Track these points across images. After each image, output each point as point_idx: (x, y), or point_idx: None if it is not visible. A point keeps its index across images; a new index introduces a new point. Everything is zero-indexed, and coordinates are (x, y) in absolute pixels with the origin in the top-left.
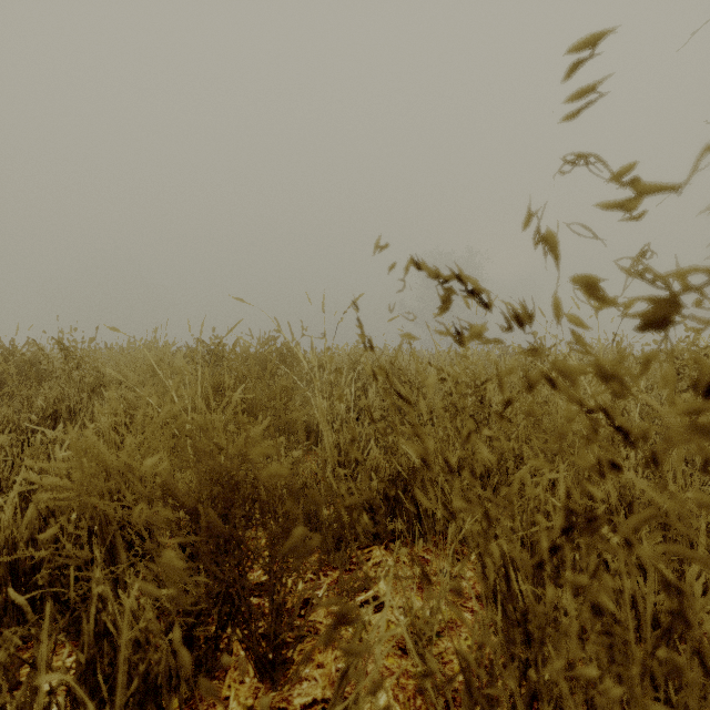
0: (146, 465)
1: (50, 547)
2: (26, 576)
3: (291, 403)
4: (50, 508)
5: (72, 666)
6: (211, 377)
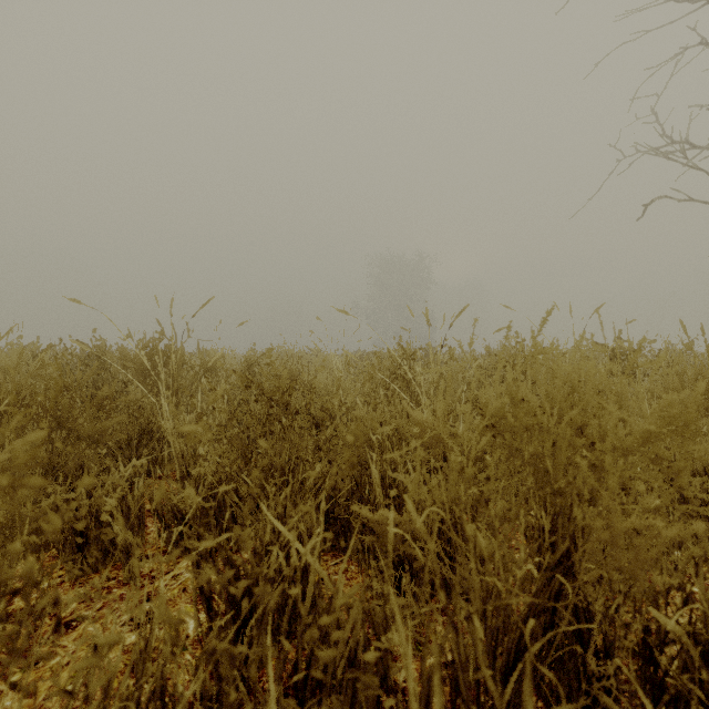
0: None
1: None
2: None
3: (102, 412)
4: None
5: None
6: (91, 382)
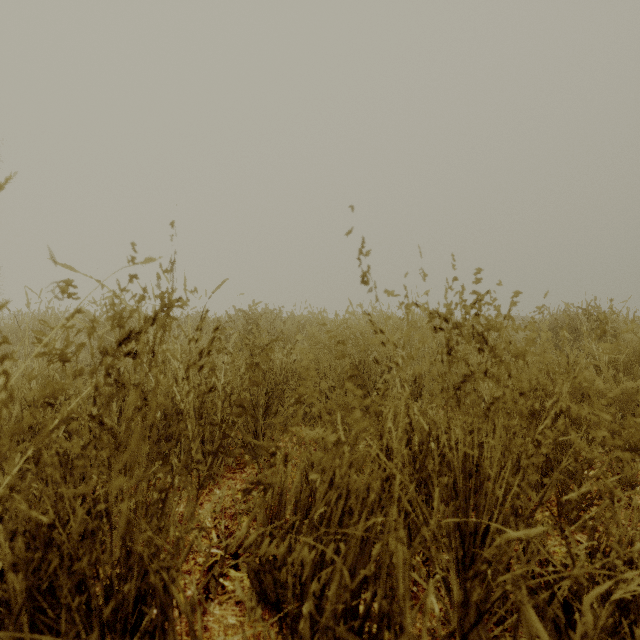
0: None
1: None
2: None
3: None
4: None
5: None
6: None
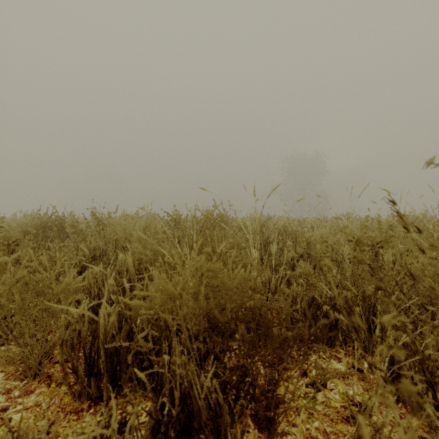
0: (384, 322)
1: (124, 339)
2: (111, 355)
3: (244, 254)
4: (124, 316)
5: (142, 411)
6: (173, 235)
